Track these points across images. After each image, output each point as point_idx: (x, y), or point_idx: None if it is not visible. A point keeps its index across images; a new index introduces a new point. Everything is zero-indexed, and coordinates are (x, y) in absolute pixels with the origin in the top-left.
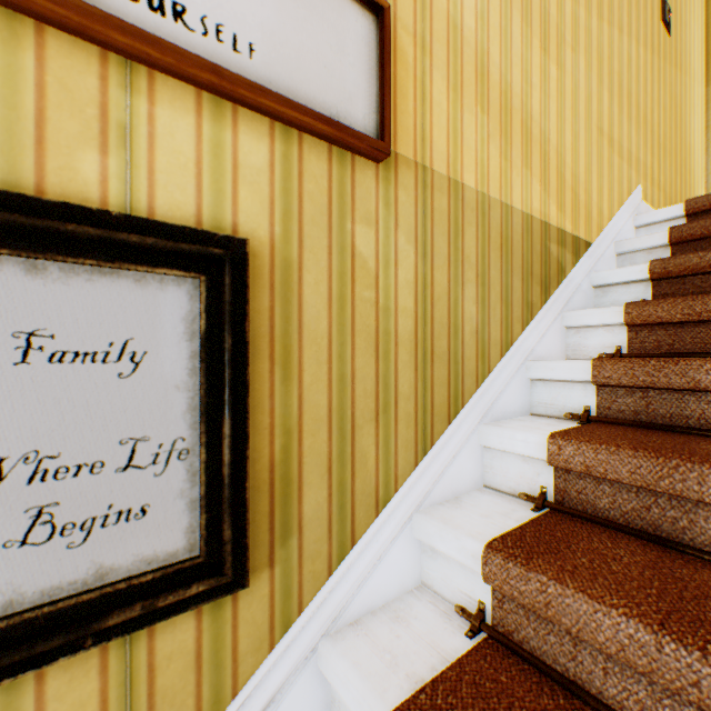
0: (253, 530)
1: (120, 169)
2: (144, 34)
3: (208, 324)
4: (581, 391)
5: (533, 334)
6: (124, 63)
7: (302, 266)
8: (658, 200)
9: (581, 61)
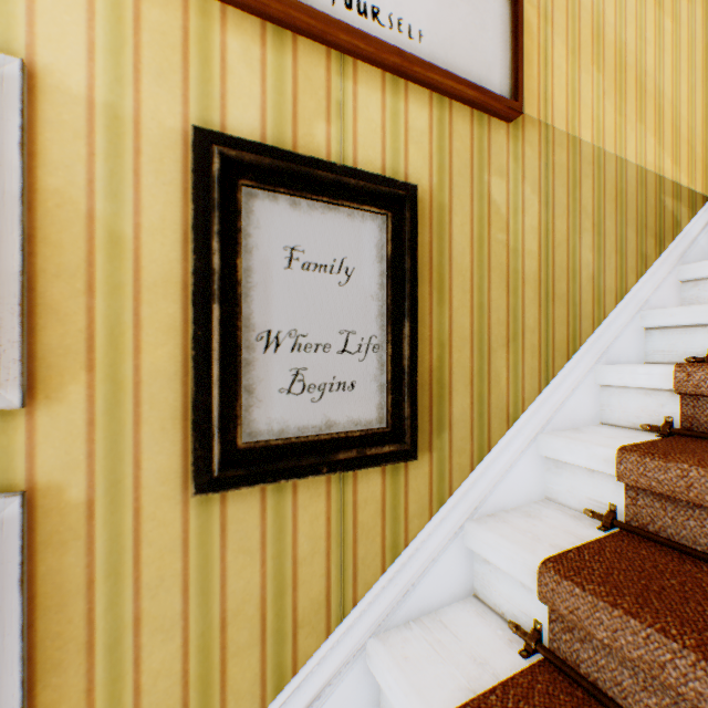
0: (418, 419)
1: (337, 134)
2: (359, 33)
3: (392, 251)
4: (705, 335)
5: (647, 286)
6: (339, 57)
7: (451, 210)
8: None
9: (697, 11)
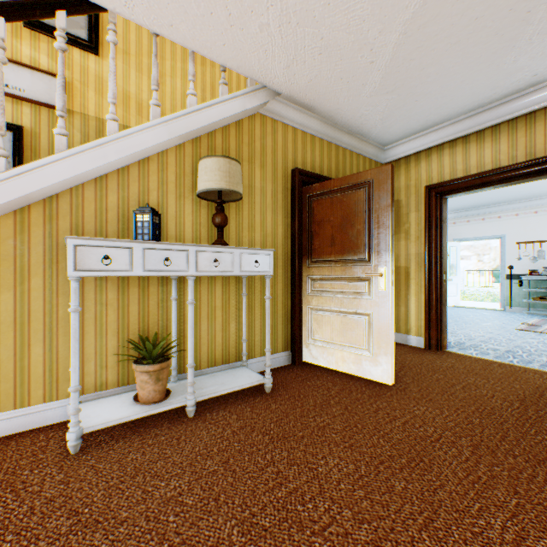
0: None
1: None
2: None
3: (15, 141)
4: None
5: None
6: None
7: (41, 134)
8: None
9: (179, 81)
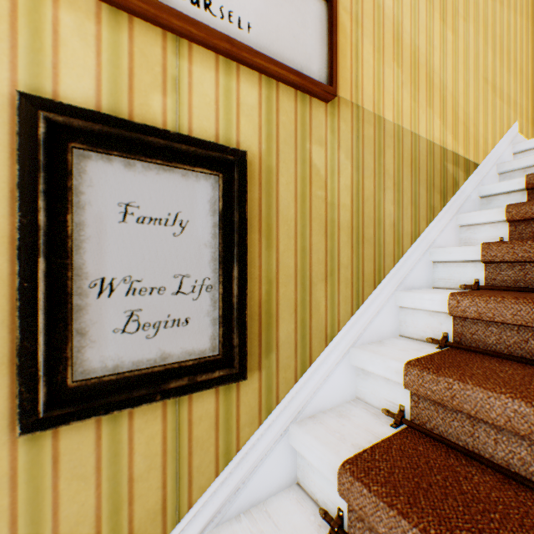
0: (249, 344)
1: (173, 105)
2: (190, 19)
3: (223, 206)
4: (472, 268)
5: (435, 230)
6: (175, 39)
7: (278, 171)
8: (531, 133)
9: (470, 28)
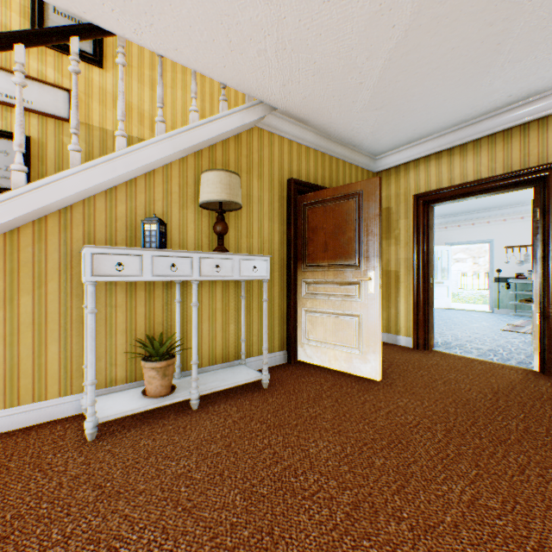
0: None
1: (6, 124)
2: (9, 104)
3: None
4: None
5: None
6: (7, 107)
7: (48, 144)
8: None
9: (179, 92)
